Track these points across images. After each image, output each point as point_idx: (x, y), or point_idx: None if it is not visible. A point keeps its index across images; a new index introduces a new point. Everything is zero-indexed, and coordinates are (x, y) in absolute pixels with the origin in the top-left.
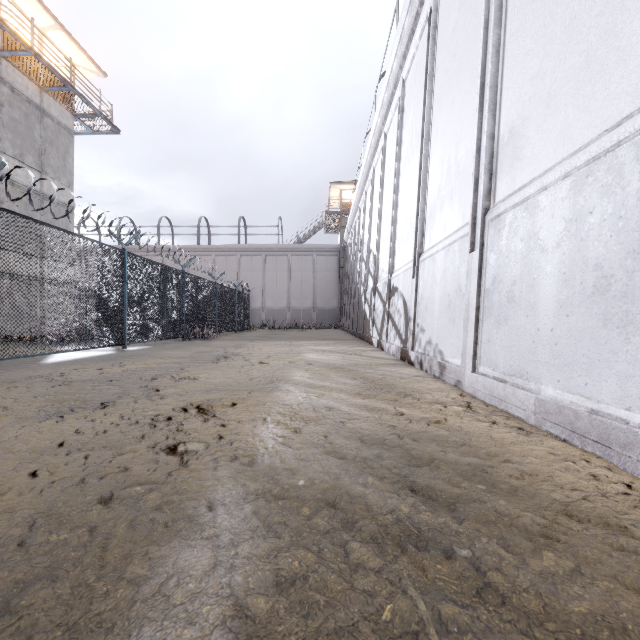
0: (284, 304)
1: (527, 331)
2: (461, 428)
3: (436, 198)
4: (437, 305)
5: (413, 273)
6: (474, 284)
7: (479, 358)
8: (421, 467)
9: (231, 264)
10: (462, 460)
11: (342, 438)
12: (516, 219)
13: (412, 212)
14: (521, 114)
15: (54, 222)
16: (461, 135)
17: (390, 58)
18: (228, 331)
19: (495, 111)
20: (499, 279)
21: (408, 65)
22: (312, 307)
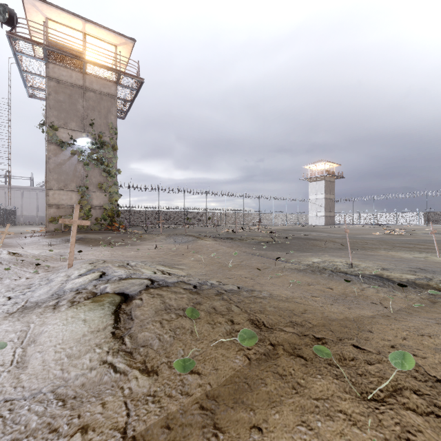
0: (35, 214)
1: None
2: None
3: None
4: None
5: None
6: None
7: None
8: None
9: (1, 194)
10: None
11: None
12: None
13: None
14: None
15: None
16: None
17: None
18: None
19: None
20: None
21: None
22: None
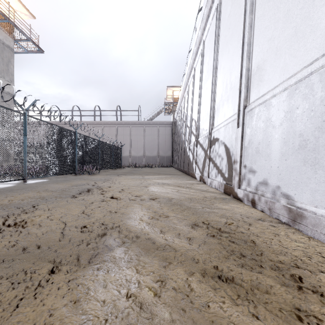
0: (141, 153)
1: None
2: None
3: (266, 50)
4: (277, 147)
5: (237, 123)
6: None
7: None
8: None
9: (112, 131)
10: None
11: None
12: None
13: (232, 78)
14: None
15: (0, 103)
16: None
17: None
18: (108, 169)
19: None
20: None
21: None
22: (157, 155)
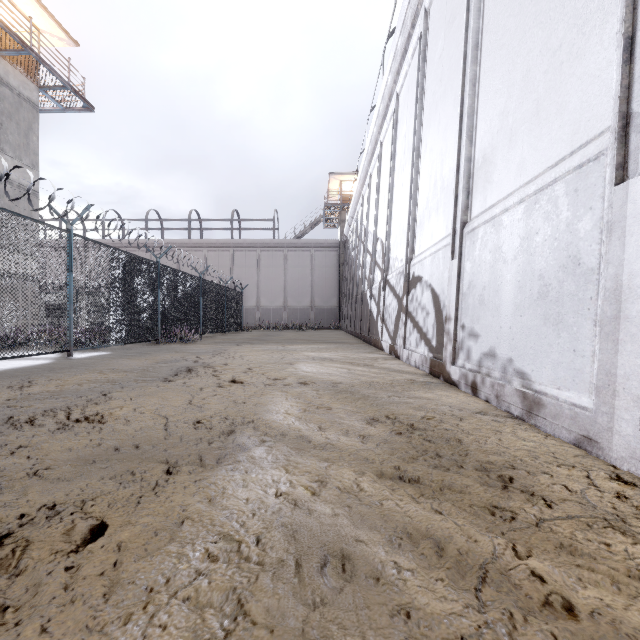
0: (280, 303)
1: None
2: None
3: (497, 131)
4: (509, 295)
5: (452, 252)
6: (639, 244)
7: None
8: None
9: (224, 260)
10: None
11: None
12: None
13: (445, 171)
14: None
15: (13, 207)
16: None
17: None
18: (216, 332)
19: None
20: None
21: None
22: (310, 306)
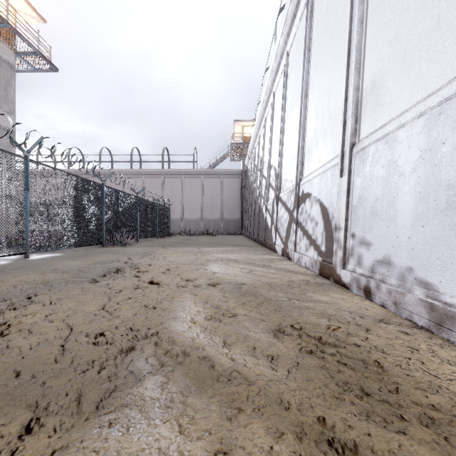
0: (198, 215)
1: None
2: None
3: (387, 57)
4: (407, 206)
5: (340, 170)
6: None
7: None
8: None
9: (157, 184)
10: None
11: None
12: None
13: (332, 103)
14: None
15: None
16: None
17: None
18: (150, 237)
19: None
20: None
21: None
22: (220, 218)
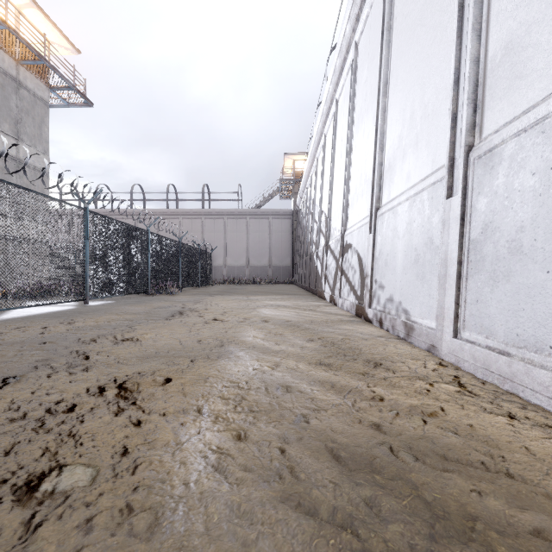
0: (243, 262)
1: (548, 291)
2: (473, 429)
3: (396, 148)
4: (400, 260)
5: (370, 228)
6: (454, 234)
7: (462, 321)
8: (457, 545)
9: (196, 226)
10: (520, 521)
11: (307, 455)
12: (522, 149)
13: (367, 168)
14: (525, 20)
15: (30, 186)
16: (429, 74)
17: (343, 22)
18: (192, 286)
19: (480, 31)
20: (494, 226)
21: (361, 26)
22: (268, 264)
